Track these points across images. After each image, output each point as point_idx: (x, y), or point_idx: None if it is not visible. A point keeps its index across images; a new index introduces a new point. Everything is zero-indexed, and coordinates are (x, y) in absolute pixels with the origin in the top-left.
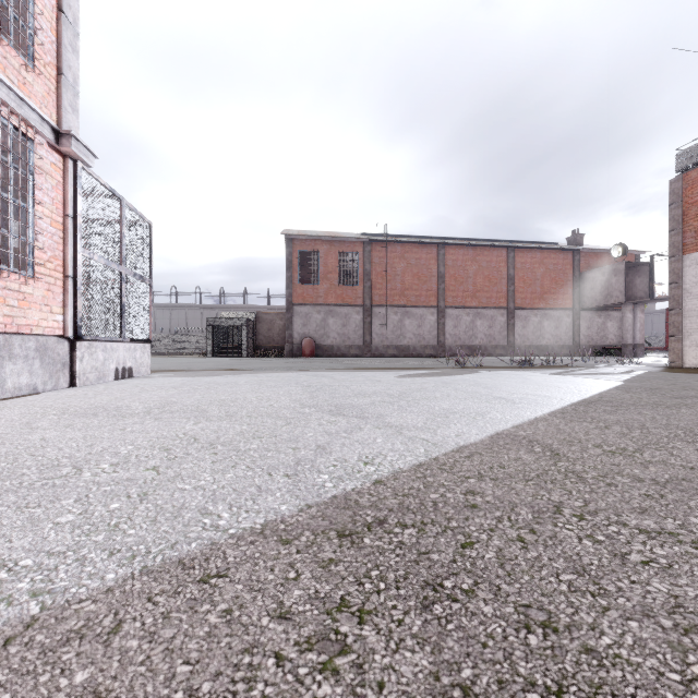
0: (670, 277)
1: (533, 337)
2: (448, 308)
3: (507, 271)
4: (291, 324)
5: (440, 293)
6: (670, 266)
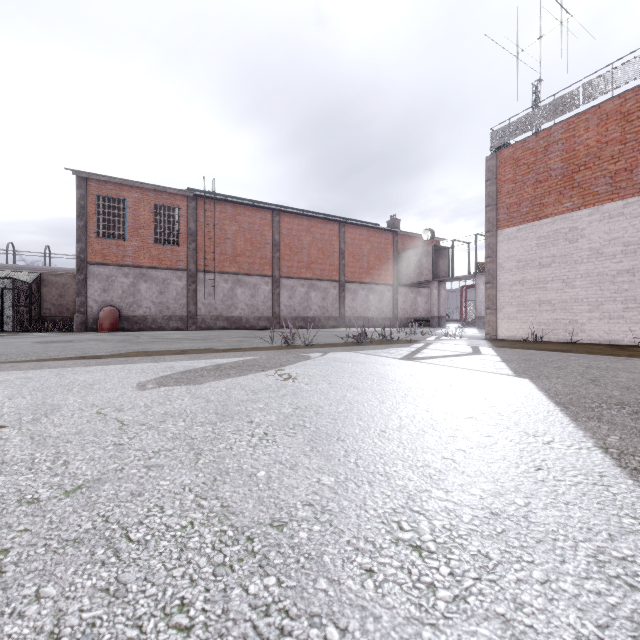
0: (486, 252)
1: (361, 309)
2: (283, 278)
3: (339, 245)
4: (84, 288)
5: (274, 262)
6: (486, 241)
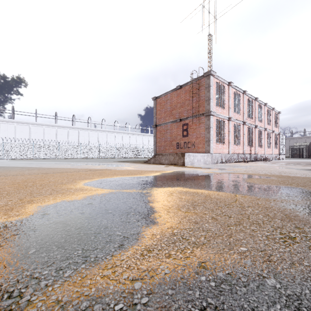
0: None
1: None
2: None
3: None
4: None
5: None
6: None
